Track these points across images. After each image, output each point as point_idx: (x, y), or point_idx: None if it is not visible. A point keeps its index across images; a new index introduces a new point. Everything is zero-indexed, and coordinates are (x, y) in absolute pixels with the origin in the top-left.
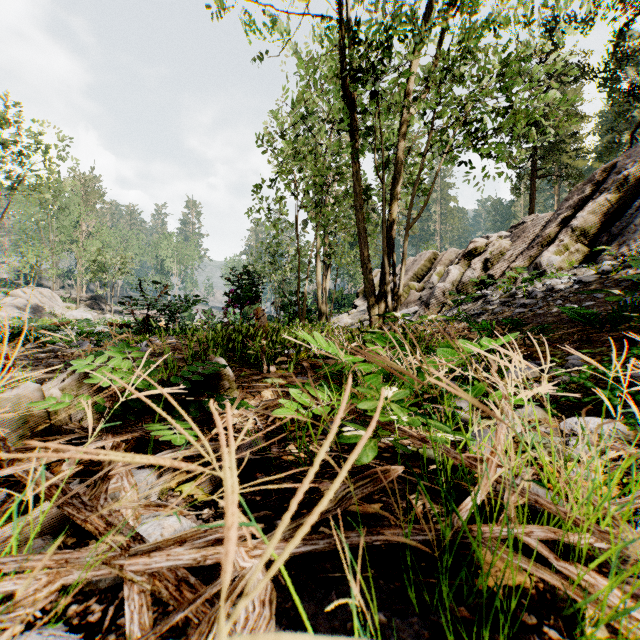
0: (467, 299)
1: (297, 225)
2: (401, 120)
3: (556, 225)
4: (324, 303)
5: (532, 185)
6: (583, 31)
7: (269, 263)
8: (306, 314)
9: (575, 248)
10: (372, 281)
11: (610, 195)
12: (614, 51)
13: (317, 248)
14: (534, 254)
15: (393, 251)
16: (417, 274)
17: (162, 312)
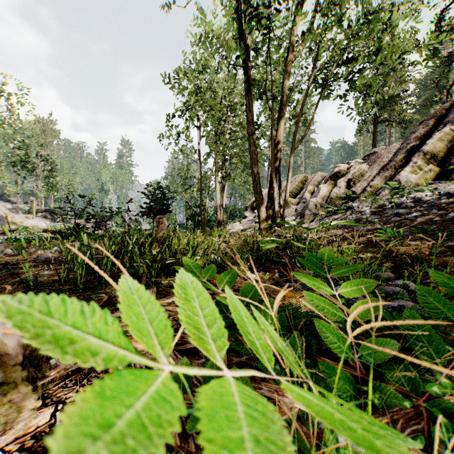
0: (339, 210)
1: (200, 150)
2: (285, 61)
3: (406, 151)
4: (222, 214)
5: (374, 128)
6: (412, 15)
7: (180, 184)
8: (208, 222)
9: (428, 168)
10: (261, 195)
11: (453, 126)
12: (435, 29)
13: (216, 172)
14: (389, 175)
15: (279, 170)
16: (292, 192)
17: (88, 221)
